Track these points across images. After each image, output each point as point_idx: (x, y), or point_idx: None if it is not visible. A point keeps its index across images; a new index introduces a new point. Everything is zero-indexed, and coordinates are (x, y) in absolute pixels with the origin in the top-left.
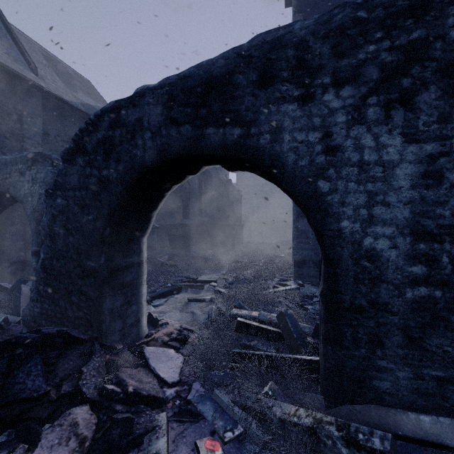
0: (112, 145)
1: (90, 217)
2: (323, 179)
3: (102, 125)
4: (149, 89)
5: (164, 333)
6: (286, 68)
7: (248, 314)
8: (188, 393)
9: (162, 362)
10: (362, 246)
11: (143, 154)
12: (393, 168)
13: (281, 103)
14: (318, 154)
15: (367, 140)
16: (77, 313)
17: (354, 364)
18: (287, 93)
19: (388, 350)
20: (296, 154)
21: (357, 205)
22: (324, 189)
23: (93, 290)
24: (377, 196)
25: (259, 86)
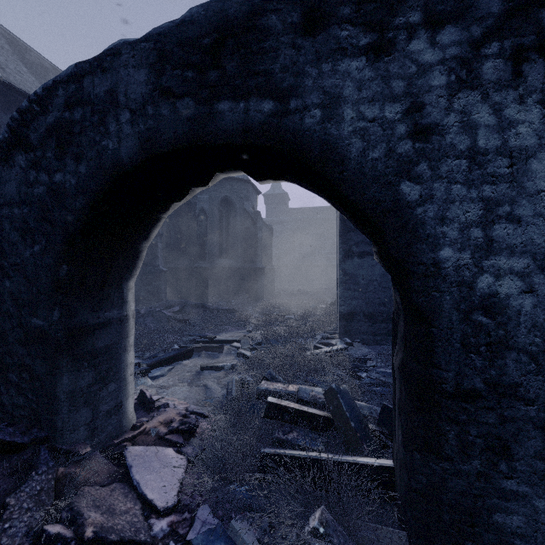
0: (69, 133)
1: (35, 248)
2: (410, 179)
3: (54, 102)
4: (127, 43)
5: (160, 422)
6: (348, 1)
7: (283, 389)
8: (189, 527)
9: (152, 471)
10: (474, 290)
11: (118, 146)
12: (526, 159)
13: (339, 58)
14: (400, 140)
15: (483, 115)
16: (17, 399)
17: (461, 485)
18: (349, 42)
19: (519, 462)
20: (364, 141)
21: (465, 222)
22: (411, 197)
23: (42, 363)
24: (499, 207)
25: (304, 32)
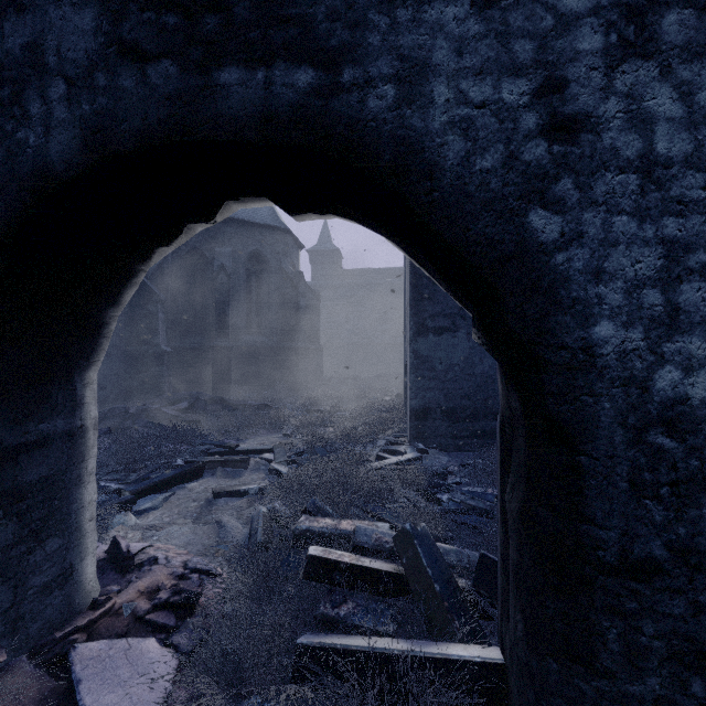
0: None
1: None
2: (544, 205)
3: None
4: None
5: (140, 591)
6: None
7: (333, 528)
8: None
9: (116, 685)
10: (650, 392)
11: (44, 140)
12: None
13: None
14: (528, 139)
15: (662, 101)
16: None
17: None
18: None
19: None
20: (467, 139)
21: (635, 278)
22: (547, 235)
23: None
24: (689, 254)
25: None
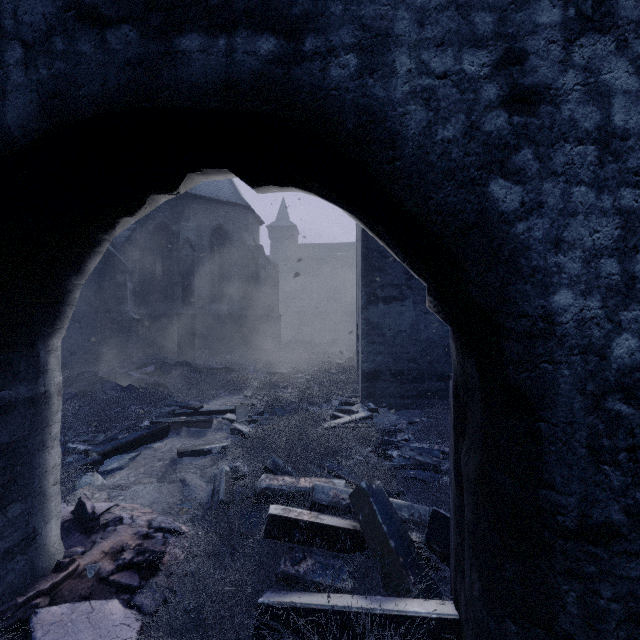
0: None
1: None
2: (505, 175)
3: None
4: None
5: (105, 551)
6: None
7: (292, 485)
8: None
9: None
10: (608, 359)
11: None
12: None
13: None
14: (489, 109)
15: (619, 75)
16: None
17: None
18: None
19: None
20: (429, 109)
21: (593, 248)
22: (507, 204)
23: None
24: None
25: None
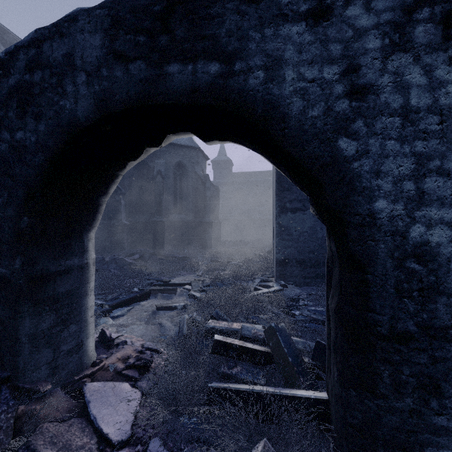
0: (29, 94)
1: None
2: (347, 135)
3: (16, 65)
4: (83, 10)
5: (118, 358)
6: None
7: (228, 327)
8: None
9: (108, 405)
10: (407, 239)
11: (74, 106)
12: None
13: (280, 23)
14: (338, 99)
15: (415, 76)
16: None
17: (395, 421)
18: (290, 9)
19: (449, 399)
20: (304, 100)
21: (399, 175)
22: (348, 152)
23: (4, 308)
24: (430, 161)
25: None
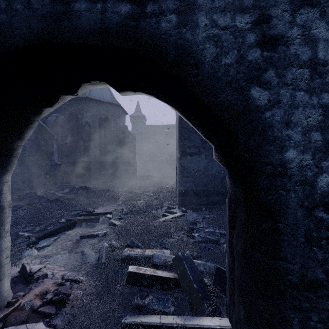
0: None
1: None
2: (259, 85)
3: None
4: None
5: (36, 294)
6: None
7: (141, 254)
8: None
9: None
10: (316, 188)
11: None
12: None
13: None
14: (250, 48)
15: (321, 30)
16: None
17: None
18: None
19: None
20: (217, 46)
21: (307, 126)
22: (261, 101)
23: None
24: None
25: None
